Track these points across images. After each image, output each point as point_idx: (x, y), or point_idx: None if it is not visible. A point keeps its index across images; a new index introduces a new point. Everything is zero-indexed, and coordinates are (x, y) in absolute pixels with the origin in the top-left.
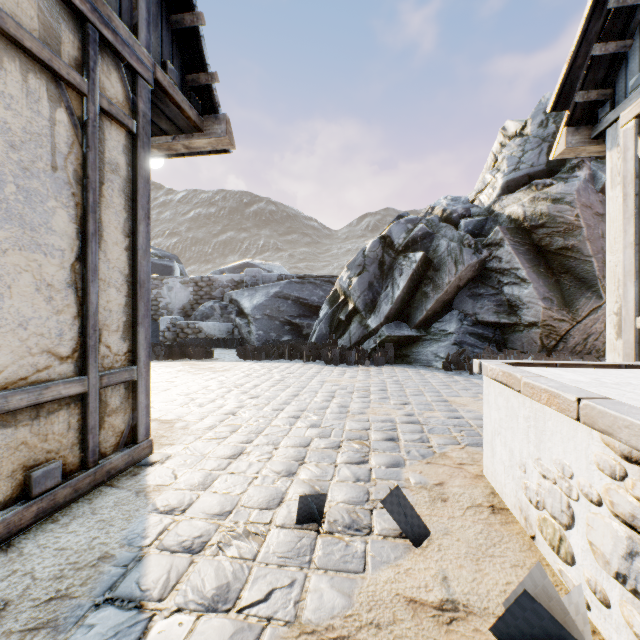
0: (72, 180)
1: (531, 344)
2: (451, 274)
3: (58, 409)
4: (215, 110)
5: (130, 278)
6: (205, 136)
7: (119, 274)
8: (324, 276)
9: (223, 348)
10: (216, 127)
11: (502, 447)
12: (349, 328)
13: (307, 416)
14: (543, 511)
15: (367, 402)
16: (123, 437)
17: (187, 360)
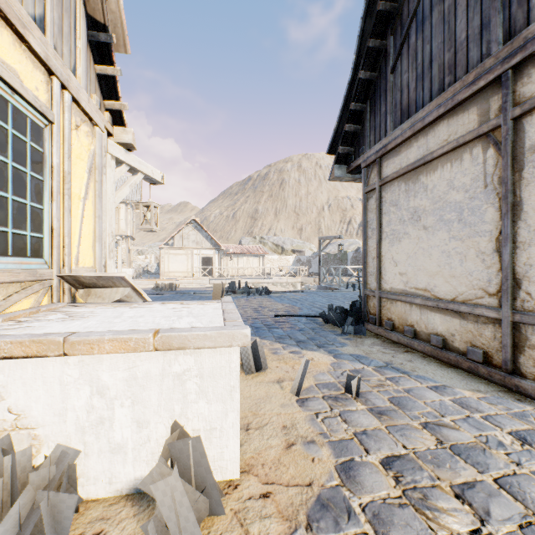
0: (497, 185)
1: None
2: None
3: (488, 323)
4: None
5: None
6: None
7: None
8: None
9: None
10: None
11: None
12: None
13: None
14: None
15: None
16: None
17: None
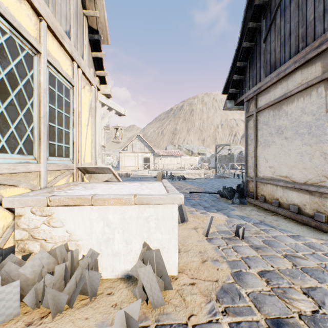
0: None
1: None
2: None
3: None
4: None
5: None
6: None
7: None
8: None
9: None
10: None
11: None
12: None
13: None
14: None
15: None
16: None
17: None
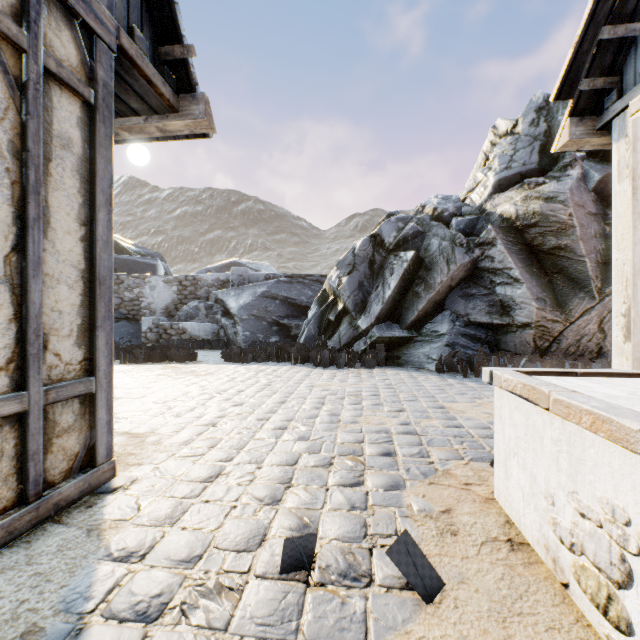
0: (6, 153)
1: (524, 345)
2: (443, 274)
3: None
4: (192, 89)
5: (87, 274)
6: (181, 117)
7: (72, 269)
8: (313, 275)
9: (208, 350)
10: (193, 107)
11: (520, 470)
12: (339, 329)
13: (295, 427)
14: (581, 557)
15: (359, 409)
16: (77, 460)
17: (169, 363)
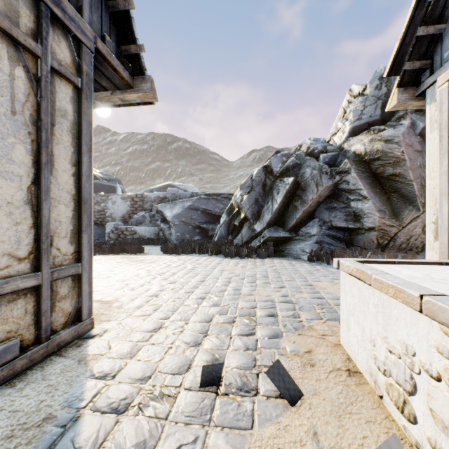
0: (28, 122)
1: (370, 243)
2: (313, 193)
3: (17, 298)
4: (142, 72)
5: (76, 197)
6: (135, 92)
7: (67, 194)
8: (223, 194)
9: (151, 245)
10: (143, 85)
11: (355, 325)
12: (241, 231)
13: (210, 297)
14: (389, 378)
15: (254, 286)
16: (70, 317)
17: (125, 254)
